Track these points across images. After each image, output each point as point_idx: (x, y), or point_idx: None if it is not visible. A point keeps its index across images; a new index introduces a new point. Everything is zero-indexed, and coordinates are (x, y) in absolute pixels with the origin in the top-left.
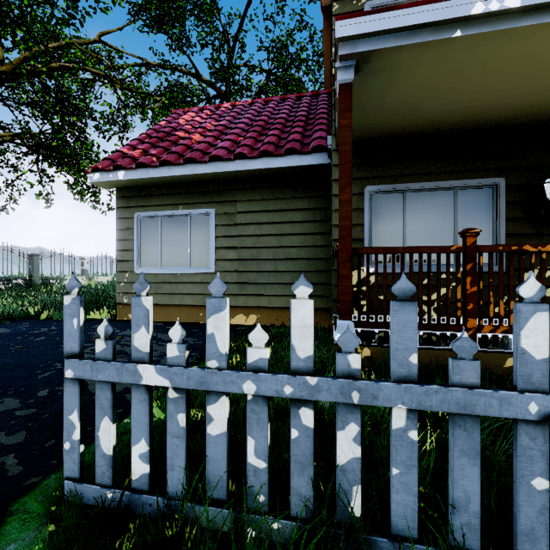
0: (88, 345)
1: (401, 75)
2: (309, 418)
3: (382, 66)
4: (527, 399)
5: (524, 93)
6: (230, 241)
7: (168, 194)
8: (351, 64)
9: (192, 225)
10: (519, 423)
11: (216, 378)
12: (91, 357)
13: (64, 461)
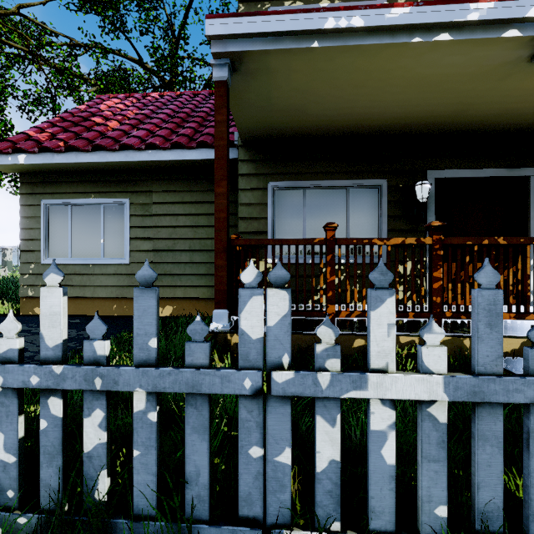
0: None
1: (278, 78)
2: (58, 408)
3: (257, 68)
4: (243, 375)
5: (391, 105)
6: (146, 232)
7: (78, 182)
8: (224, 62)
9: (106, 215)
10: (239, 398)
11: None
12: None
13: None
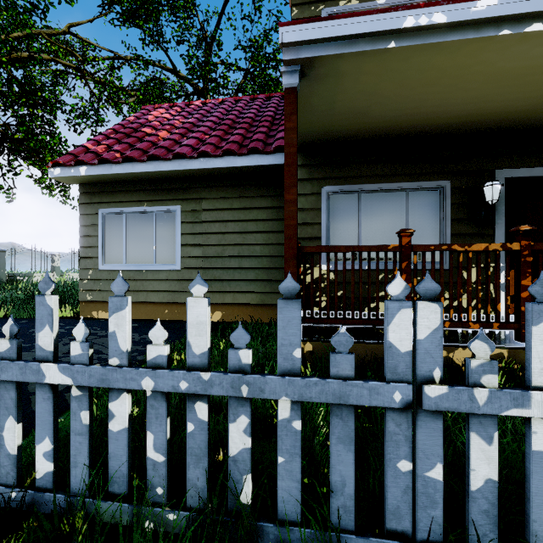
0: None
1: (346, 81)
2: (204, 412)
3: (327, 72)
4: (392, 388)
5: (462, 102)
6: (196, 239)
7: (132, 191)
8: (295, 69)
9: (158, 222)
10: (387, 411)
11: (117, 375)
12: None
13: None
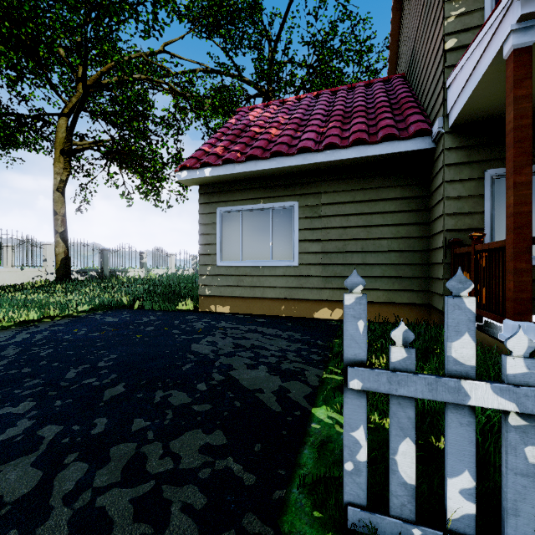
0: (201, 337)
1: None
2: None
3: None
4: None
5: None
6: (314, 234)
7: (249, 189)
8: (532, 23)
9: (274, 218)
10: None
11: None
12: (214, 349)
13: (345, 483)
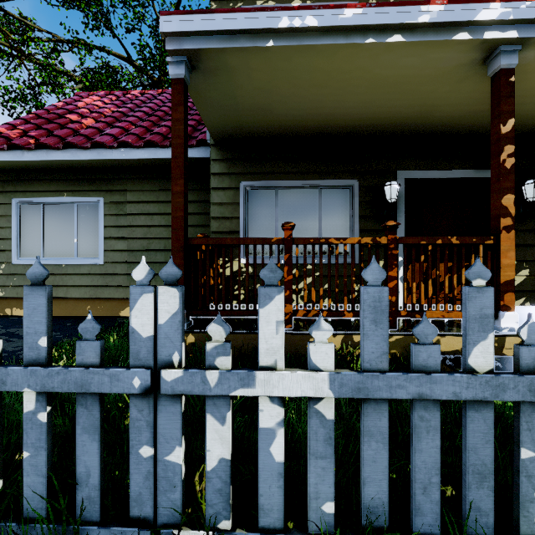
0: None
1: (239, 77)
2: None
3: (216, 66)
4: (132, 374)
5: (356, 105)
6: (120, 232)
7: (51, 180)
8: (181, 59)
9: (79, 214)
10: (130, 397)
11: None
12: None
13: None
